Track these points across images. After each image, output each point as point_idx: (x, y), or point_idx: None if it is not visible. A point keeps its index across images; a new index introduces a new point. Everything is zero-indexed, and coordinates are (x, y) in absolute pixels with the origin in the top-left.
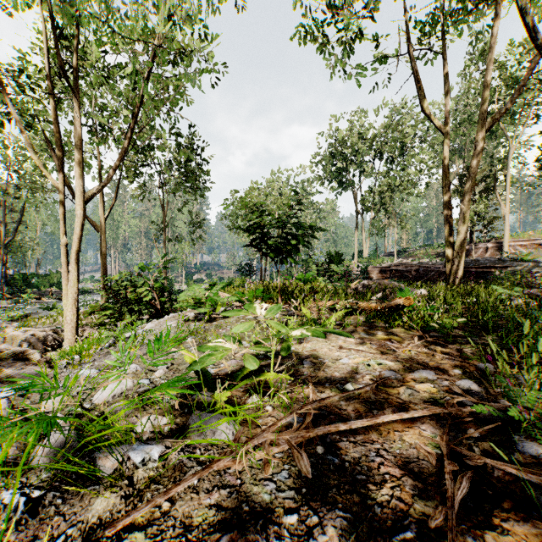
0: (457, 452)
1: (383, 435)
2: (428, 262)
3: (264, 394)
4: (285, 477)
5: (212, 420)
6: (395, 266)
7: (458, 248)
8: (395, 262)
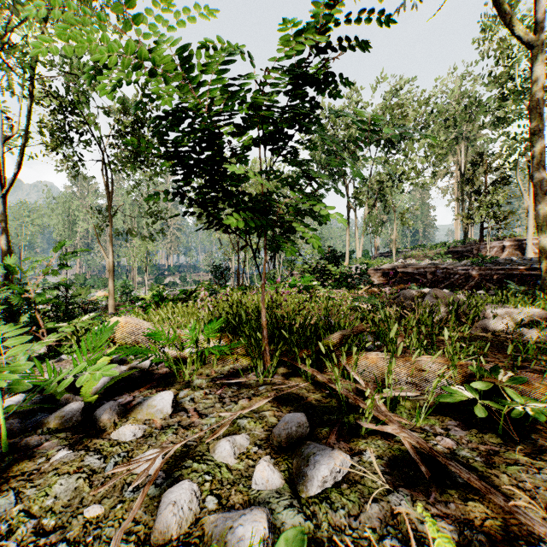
0: None
1: None
2: (441, 262)
3: None
4: None
5: None
6: (401, 267)
7: None
8: (396, 264)
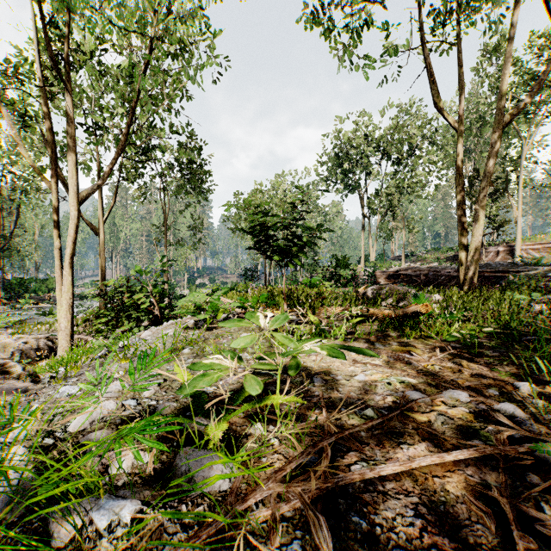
0: (521, 511)
1: (419, 482)
2: (438, 266)
3: (269, 421)
4: (298, 550)
5: (204, 461)
6: (403, 270)
7: (472, 251)
8: (403, 267)
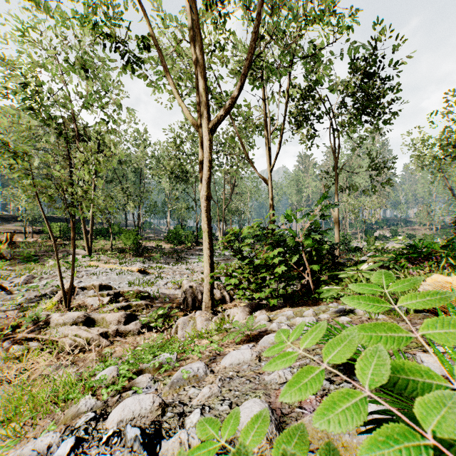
0: None
1: None
2: None
3: None
4: None
5: None
6: None
7: None
8: None
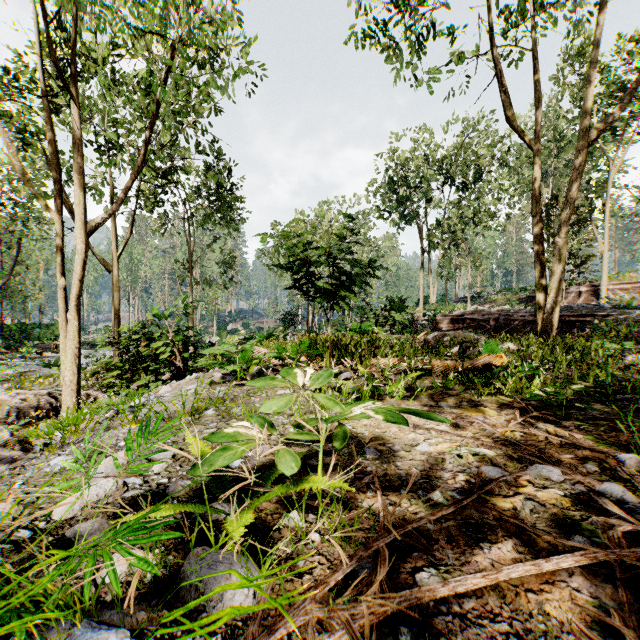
0: None
1: (508, 599)
2: (510, 309)
3: (308, 507)
4: None
5: (220, 569)
6: (469, 314)
7: (552, 292)
8: (468, 310)
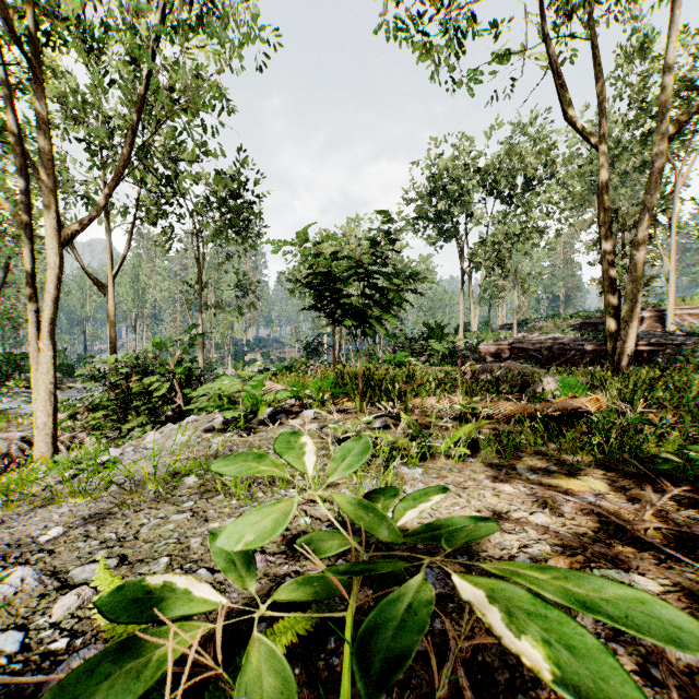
0: None
1: None
2: (563, 337)
3: None
4: None
5: None
6: (517, 343)
7: (628, 315)
8: (515, 338)
